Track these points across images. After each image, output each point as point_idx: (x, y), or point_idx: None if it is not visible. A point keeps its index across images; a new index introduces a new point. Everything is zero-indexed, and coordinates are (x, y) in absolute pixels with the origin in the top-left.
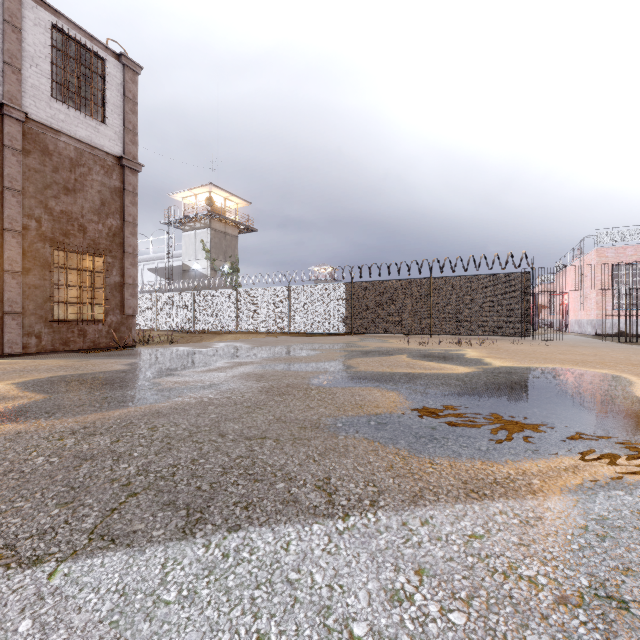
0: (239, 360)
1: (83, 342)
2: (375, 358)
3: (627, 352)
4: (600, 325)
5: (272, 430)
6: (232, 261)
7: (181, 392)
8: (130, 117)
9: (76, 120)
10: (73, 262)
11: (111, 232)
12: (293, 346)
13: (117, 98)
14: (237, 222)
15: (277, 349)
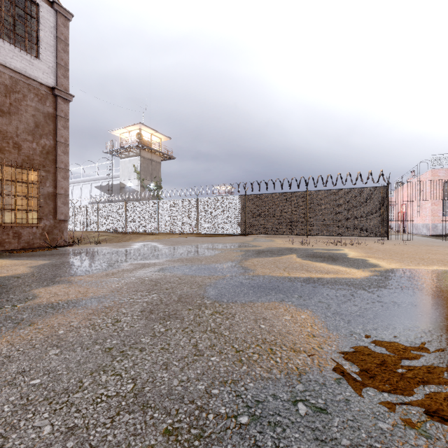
0: (144, 261)
1: (18, 243)
2: (269, 258)
3: None
4: (434, 228)
5: (108, 447)
6: (156, 180)
7: (44, 313)
8: (62, 55)
9: (11, 53)
10: (18, 176)
11: (44, 150)
12: (198, 246)
13: (50, 38)
14: (160, 152)
15: (183, 249)
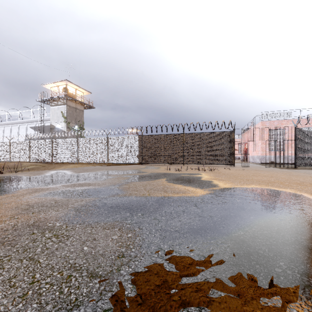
0: (41, 186)
1: None
2: (144, 182)
3: (286, 174)
4: (263, 158)
5: None
6: (80, 124)
7: None
8: None
9: None
10: None
11: None
12: (99, 172)
13: None
14: (82, 102)
15: (85, 175)
